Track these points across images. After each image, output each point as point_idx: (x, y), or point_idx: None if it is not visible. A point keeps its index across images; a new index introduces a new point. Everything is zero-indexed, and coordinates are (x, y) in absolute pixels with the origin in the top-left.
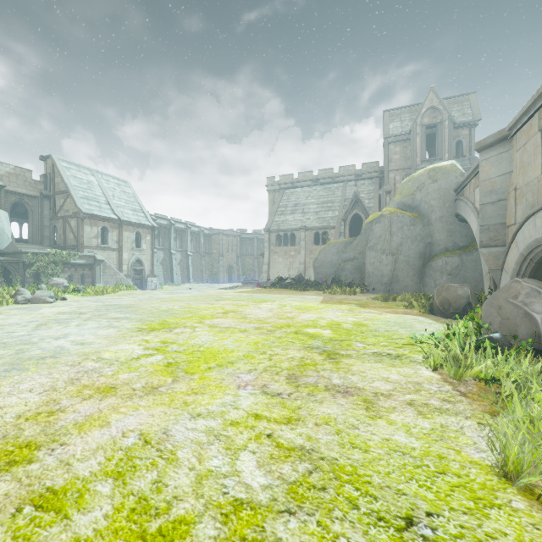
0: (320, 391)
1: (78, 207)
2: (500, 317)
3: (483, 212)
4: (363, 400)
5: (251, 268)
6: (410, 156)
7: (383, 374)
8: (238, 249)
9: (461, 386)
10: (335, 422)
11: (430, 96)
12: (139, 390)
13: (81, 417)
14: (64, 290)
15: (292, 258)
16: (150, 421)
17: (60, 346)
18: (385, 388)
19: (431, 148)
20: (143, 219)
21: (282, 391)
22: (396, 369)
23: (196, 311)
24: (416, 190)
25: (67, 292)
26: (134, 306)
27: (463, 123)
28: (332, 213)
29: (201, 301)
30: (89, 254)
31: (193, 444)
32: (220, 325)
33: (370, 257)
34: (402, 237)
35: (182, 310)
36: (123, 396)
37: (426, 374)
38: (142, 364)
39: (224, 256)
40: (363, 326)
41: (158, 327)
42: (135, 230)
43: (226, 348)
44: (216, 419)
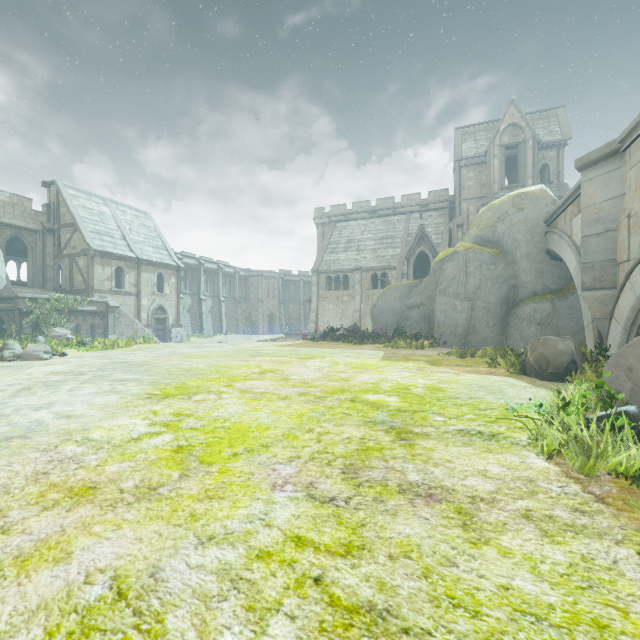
0: (391, 494)
1: (87, 243)
2: (630, 382)
3: (586, 247)
4: (456, 511)
5: (295, 316)
6: (486, 182)
7: (477, 465)
8: (280, 294)
9: (593, 485)
10: (419, 552)
11: (510, 110)
12: (128, 493)
13: (30, 544)
14: (66, 344)
15: (345, 305)
16: (134, 550)
17: (38, 421)
18: (485, 488)
19: (511, 173)
20: (166, 258)
21: (336, 494)
22: (495, 457)
23: (225, 370)
24: (497, 222)
25: (69, 346)
26: (148, 363)
27: (550, 142)
28: (393, 251)
29: (233, 357)
30: (100, 300)
31: (195, 598)
32: (254, 390)
33: (441, 302)
34: (481, 278)
35: (208, 369)
36: (103, 503)
37: (538, 465)
38: (142, 448)
39: (264, 302)
40: (439, 391)
41: (174, 392)
42: (156, 271)
43: (260, 423)
44: (236, 547)
